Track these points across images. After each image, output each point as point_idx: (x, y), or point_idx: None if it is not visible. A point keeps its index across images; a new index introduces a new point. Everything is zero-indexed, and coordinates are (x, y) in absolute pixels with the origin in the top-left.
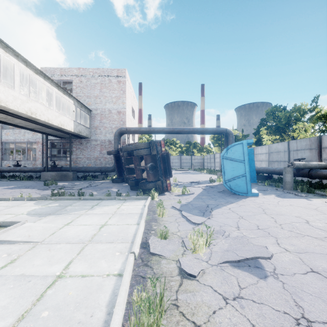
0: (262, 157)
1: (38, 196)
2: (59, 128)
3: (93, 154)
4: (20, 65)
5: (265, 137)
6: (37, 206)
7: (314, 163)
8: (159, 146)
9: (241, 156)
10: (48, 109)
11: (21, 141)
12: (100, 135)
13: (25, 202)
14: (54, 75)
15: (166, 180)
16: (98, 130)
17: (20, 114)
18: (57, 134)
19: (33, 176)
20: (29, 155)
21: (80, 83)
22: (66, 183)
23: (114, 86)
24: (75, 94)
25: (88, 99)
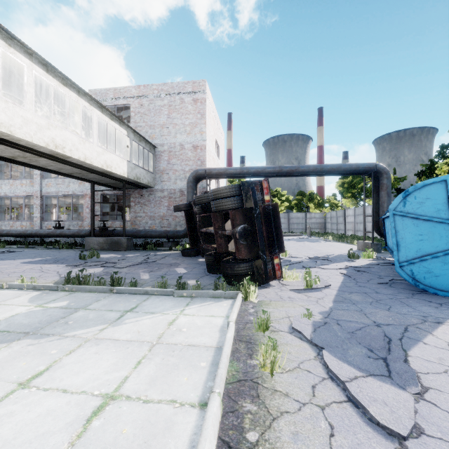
0: None
1: (52, 281)
2: (104, 172)
3: (158, 210)
4: (35, 69)
5: None
6: (29, 305)
7: None
8: (258, 193)
9: (441, 210)
10: (84, 141)
11: (65, 194)
12: (168, 183)
13: (21, 293)
14: (106, 99)
15: (273, 258)
16: (165, 174)
17: (38, 148)
18: (107, 181)
19: (80, 242)
20: (82, 213)
21: (141, 107)
22: (113, 255)
23: (187, 107)
24: (134, 124)
25: (151, 130)
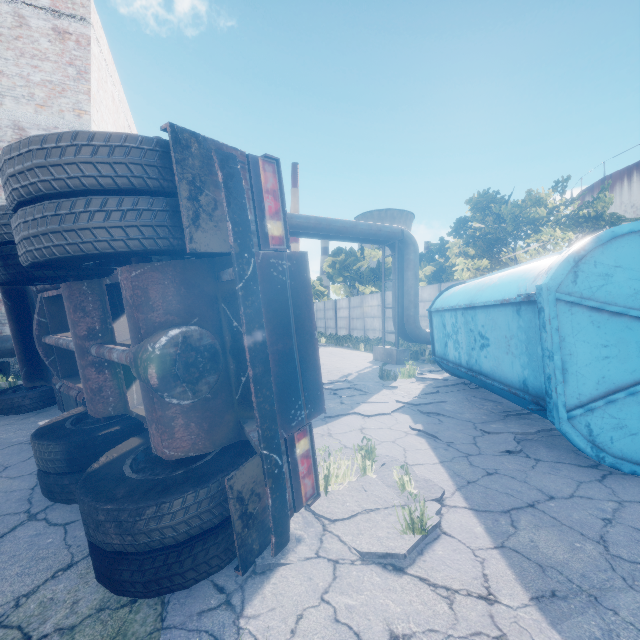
0: None
1: None
2: None
3: None
4: None
5: (461, 262)
6: None
7: None
8: None
9: None
10: None
11: None
12: None
13: None
14: None
15: (293, 440)
16: None
17: None
18: None
19: None
20: None
21: None
22: None
23: (38, 42)
24: None
25: None
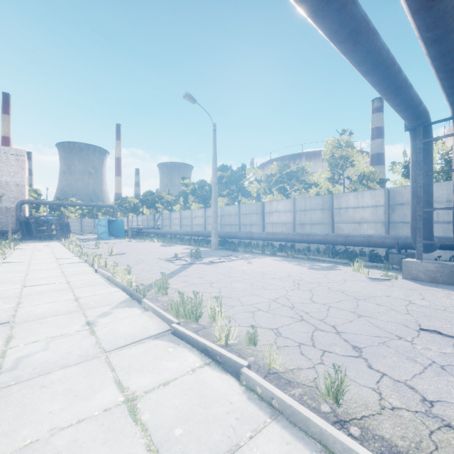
0: (140, 223)
1: None
2: None
3: None
4: None
5: (145, 209)
6: None
7: (141, 227)
8: (64, 219)
9: (105, 224)
10: None
11: None
12: None
13: None
14: None
15: (68, 234)
16: None
17: None
18: None
19: None
20: None
21: None
22: None
23: (12, 162)
24: None
25: None
